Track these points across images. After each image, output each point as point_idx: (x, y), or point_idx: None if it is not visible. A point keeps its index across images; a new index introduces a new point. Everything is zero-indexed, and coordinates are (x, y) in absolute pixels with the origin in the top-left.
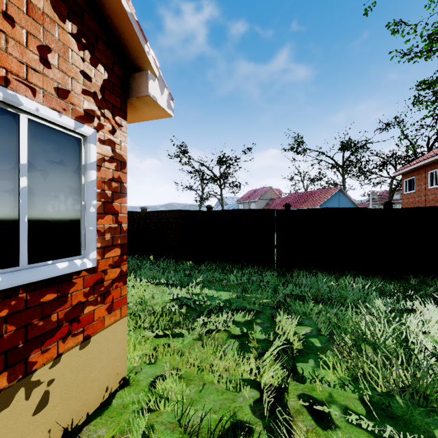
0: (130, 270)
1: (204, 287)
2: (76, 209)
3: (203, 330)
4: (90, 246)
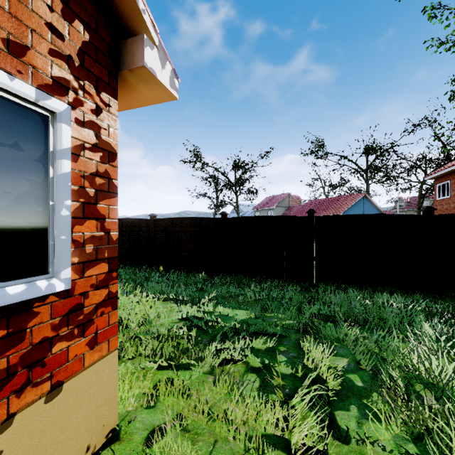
0: (136, 283)
1: (218, 304)
2: (41, 212)
3: (216, 360)
4: (62, 261)
